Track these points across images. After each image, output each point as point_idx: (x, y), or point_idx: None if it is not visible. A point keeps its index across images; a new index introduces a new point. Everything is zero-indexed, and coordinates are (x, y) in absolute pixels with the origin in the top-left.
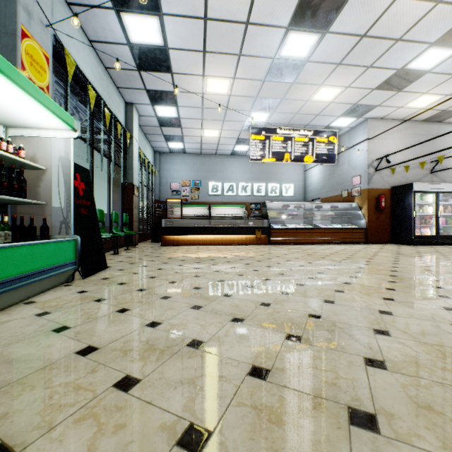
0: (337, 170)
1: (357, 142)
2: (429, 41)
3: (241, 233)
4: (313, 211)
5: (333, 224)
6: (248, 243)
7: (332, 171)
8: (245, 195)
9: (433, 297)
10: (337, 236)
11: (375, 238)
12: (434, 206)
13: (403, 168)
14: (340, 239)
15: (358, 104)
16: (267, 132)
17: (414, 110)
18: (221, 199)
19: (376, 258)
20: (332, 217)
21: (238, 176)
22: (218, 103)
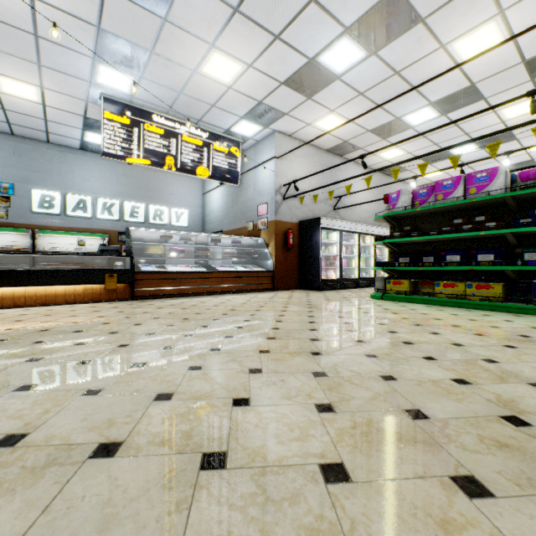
0: (241, 195)
1: (264, 160)
2: (345, 22)
3: (72, 281)
4: (209, 247)
5: (235, 266)
6: (91, 299)
7: (236, 197)
8: (109, 218)
9: (462, 509)
10: (240, 281)
11: (283, 283)
12: (338, 246)
13: (310, 200)
14: (244, 285)
15: (264, 103)
16: (135, 114)
17: (321, 133)
18: (61, 222)
19: (287, 317)
20: (234, 255)
21: (96, 187)
22: (8, 9)
